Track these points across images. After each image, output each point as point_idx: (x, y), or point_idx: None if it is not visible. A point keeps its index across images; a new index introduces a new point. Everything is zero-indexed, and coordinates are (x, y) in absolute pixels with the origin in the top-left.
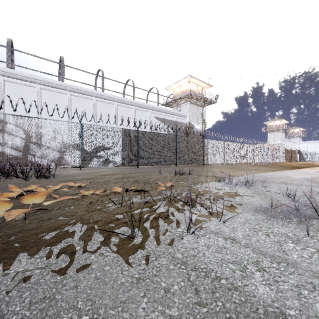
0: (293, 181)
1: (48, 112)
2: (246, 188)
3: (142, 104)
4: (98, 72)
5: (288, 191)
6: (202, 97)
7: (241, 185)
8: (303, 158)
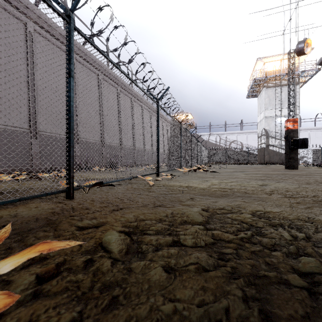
0: None
1: None
2: None
3: None
4: None
5: None
6: None
7: None
8: None
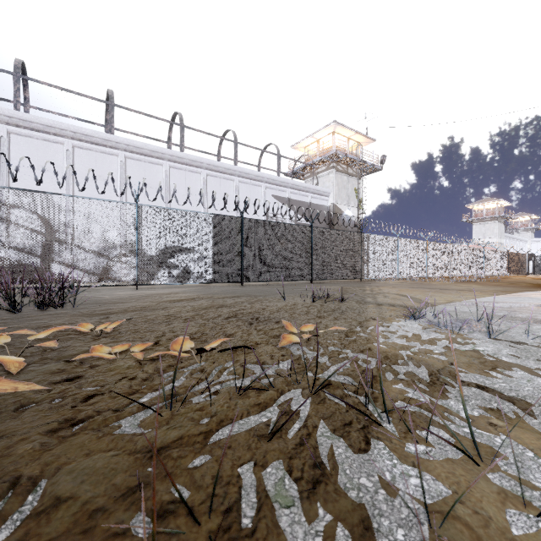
0: None
1: (78, 185)
2: (488, 337)
3: (251, 174)
4: (174, 118)
5: None
6: (356, 161)
7: (471, 330)
8: (540, 268)
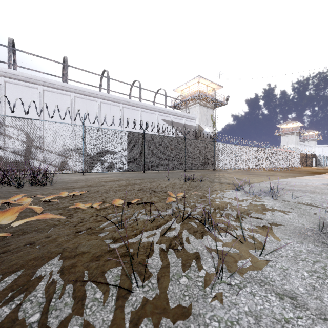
0: (323, 190)
1: (49, 114)
2: (272, 199)
3: (149, 106)
4: (103, 73)
5: (326, 203)
6: (212, 99)
7: (265, 195)
8: (319, 162)
